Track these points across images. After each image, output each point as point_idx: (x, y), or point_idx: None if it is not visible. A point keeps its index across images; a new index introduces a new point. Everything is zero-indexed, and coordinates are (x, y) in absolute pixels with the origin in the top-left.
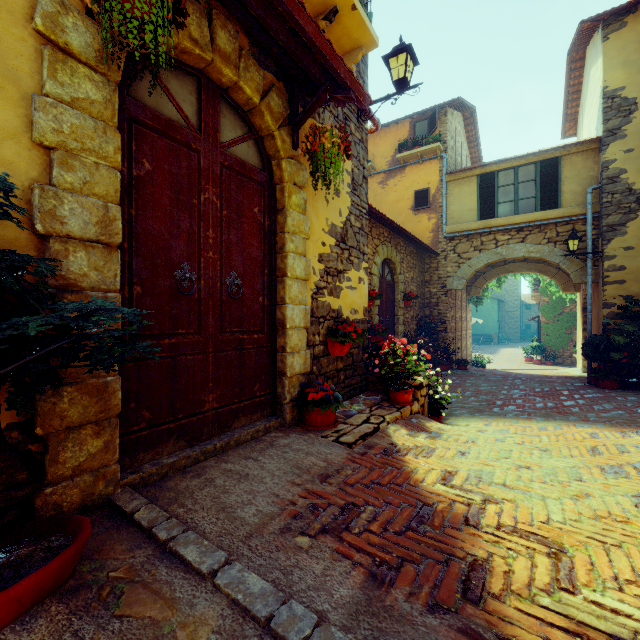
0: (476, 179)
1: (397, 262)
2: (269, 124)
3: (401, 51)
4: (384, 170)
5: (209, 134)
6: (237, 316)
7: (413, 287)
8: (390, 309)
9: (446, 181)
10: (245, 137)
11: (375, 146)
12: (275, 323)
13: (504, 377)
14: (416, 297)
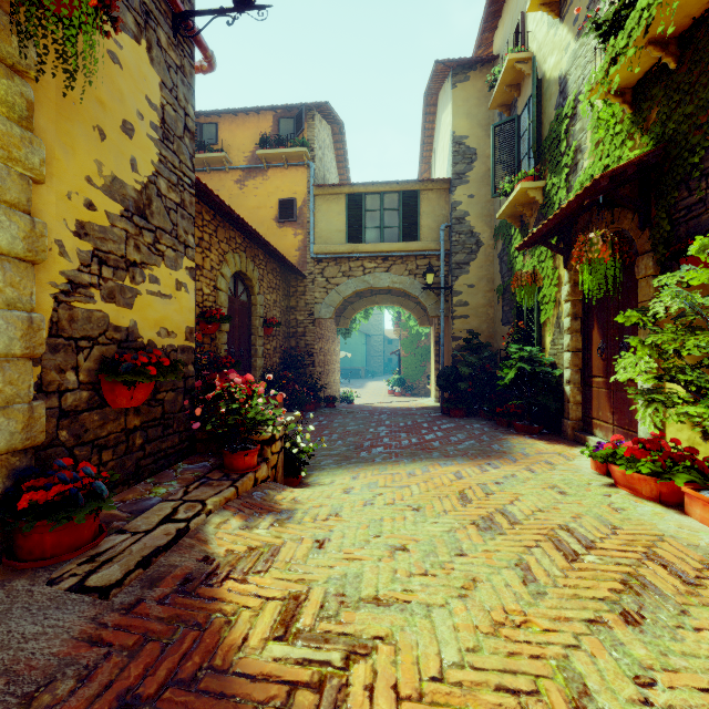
0: (345, 198)
1: (255, 279)
2: None
3: None
4: (242, 166)
5: None
6: None
7: (276, 312)
8: (246, 338)
9: (314, 194)
10: None
11: (231, 134)
12: None
13: (371, 413)
14: (279, 324)
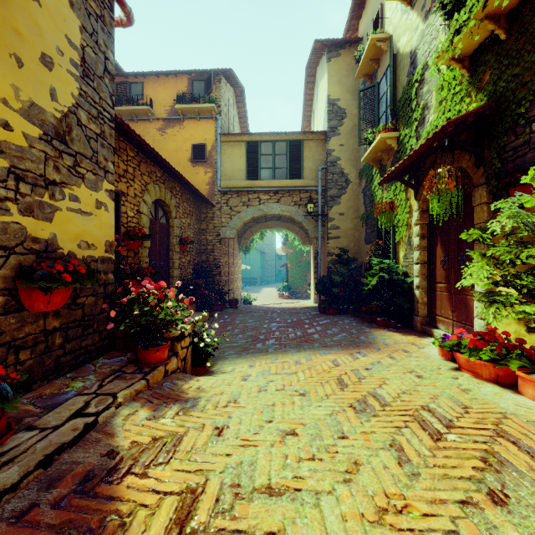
0: (244, 144)
1: (172, 205)
2: None
3: None
4: (163, 117)
5: None
6: None
7: (190, 233)
8: (165, 253)
9: (220, 141)
10: None
11: (154, 92)
12: None
13: (265, 312)
14: (192, 242)
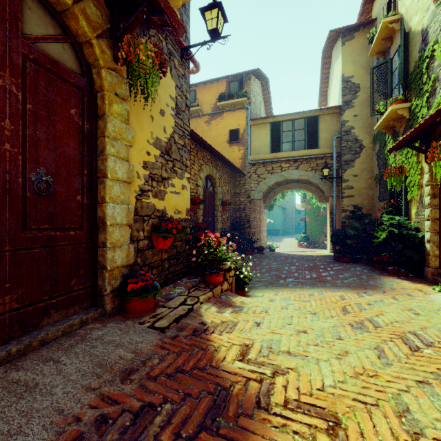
0: (269, 125)
1: (217, 178)
2: (85, 30)
3: (214, 7)
4: (209, 113)
5: (5, 18)
6: (47, 213)
7: (228, 197)
8: (212, 212)
9: (250, 125)
10: (59, 38)
11: (202, 95)
12: (96, 220)
13: (286, 257)
14: (230, 203)
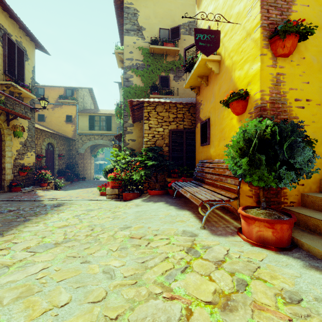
0: (88, 116)
1: (55, 143)
2: (0, 122)
3: (43, 100)
4: (53, 103)
5: None
6: None
7: (64, 152)
8: (52, 160)
9: (78, 114)
10: None
11: (49, 92)
12: (2, 168)
13: (96, 181)
14: (64, 156)
